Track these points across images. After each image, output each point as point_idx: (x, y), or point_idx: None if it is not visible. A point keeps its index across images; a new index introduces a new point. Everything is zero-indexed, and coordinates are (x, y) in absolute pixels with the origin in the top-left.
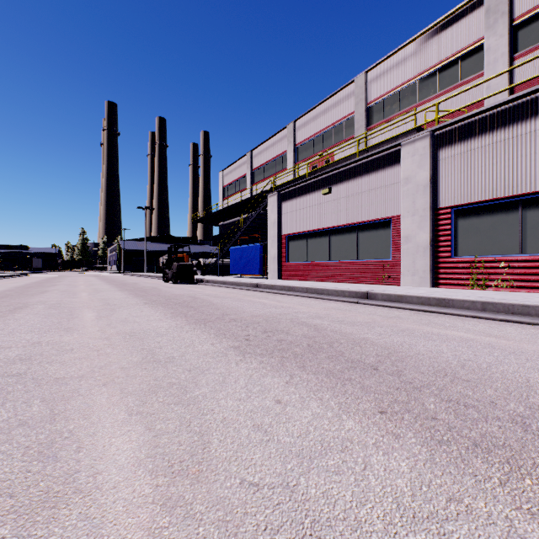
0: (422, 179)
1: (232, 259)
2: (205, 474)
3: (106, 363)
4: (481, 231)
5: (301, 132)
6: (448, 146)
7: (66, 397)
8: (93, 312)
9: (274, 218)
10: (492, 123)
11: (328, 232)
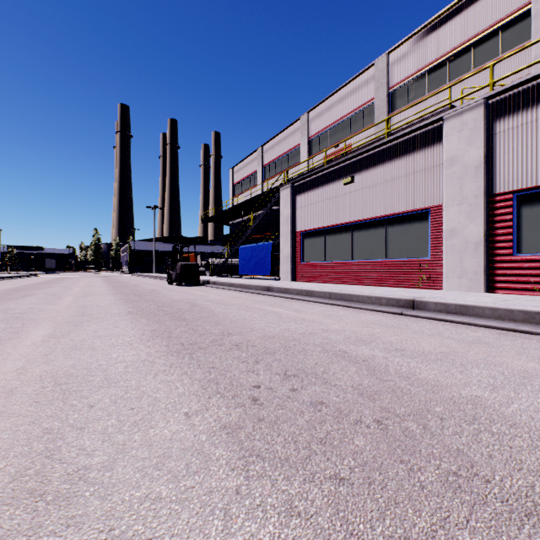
0: (472, 159)
1: (242, 259)
2: None
3: None
4: None
5: (315, 124)
6: (508, 115)
7: None
8: (50, 327)
9: (288, 213)
10: None
11: (349, 228)
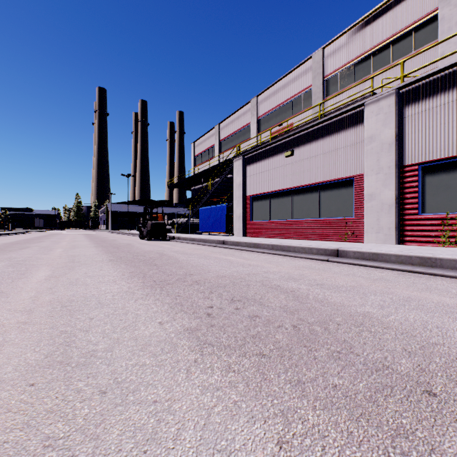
0: (387, 137)
1: (202, 219)
2: None
3: None
4: (451, 187)
5: (262, 106)
6: (415, 102)
7: None
8: (49, 270)
9: (240, 180)
10: None
11: (290, 192)
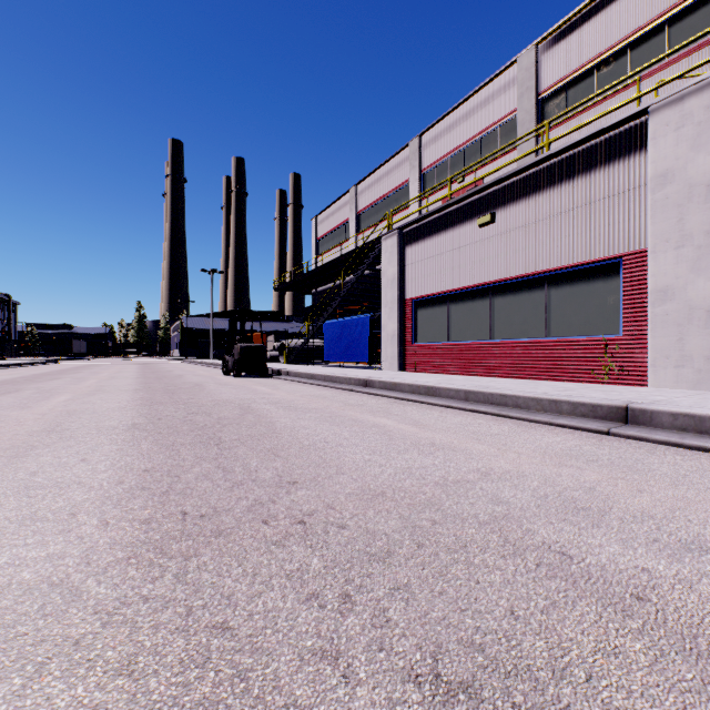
0: (702, 172)
1: (328, 340)
2: None
3: None
4: None
5: (429, 151)
6: None
7: None
8: None
9: (394, 272)
10: None
11: (487, 291)
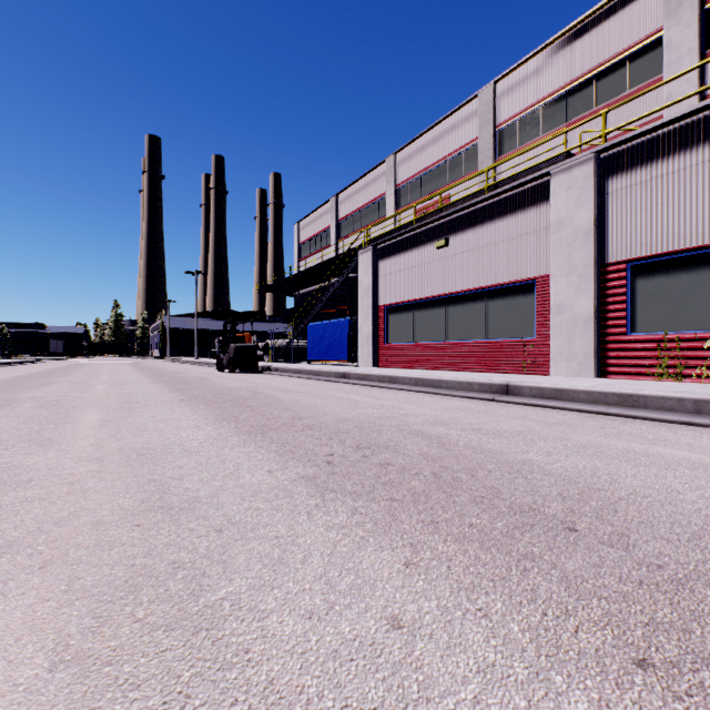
0: (582, 222)
1: (311, 340)
2: None
3: (72, 511)
4: (672, 295)
5: (403, 168)
6: (621, 172)
7: None
8: (99, 413)
9: (369, 283)
10: (690, 136)
11: (443, 301)
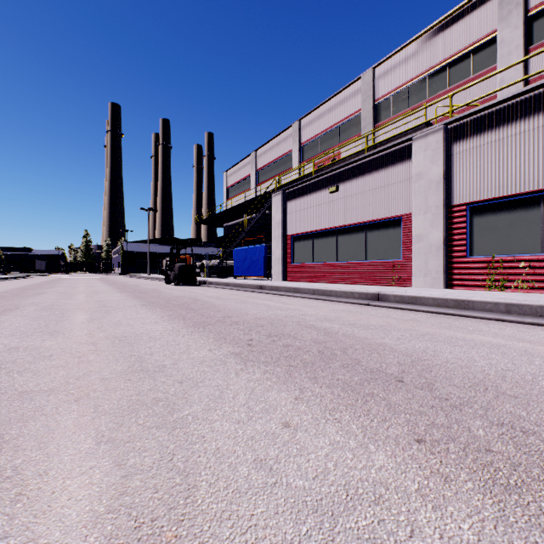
0: (435, 175)
1: (236, 261)
2: (184, 543)
3: (85, 372)
4: (498, 229)
5: (306, 131)
6: (463, 139)
7: (25, 418)
8: (85, 314)
9: (279, 218)
10: (510, 114)
11: (334, 232)
